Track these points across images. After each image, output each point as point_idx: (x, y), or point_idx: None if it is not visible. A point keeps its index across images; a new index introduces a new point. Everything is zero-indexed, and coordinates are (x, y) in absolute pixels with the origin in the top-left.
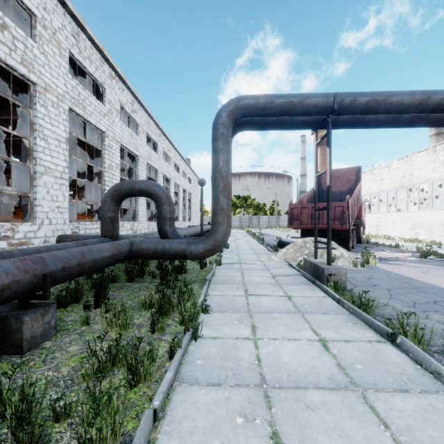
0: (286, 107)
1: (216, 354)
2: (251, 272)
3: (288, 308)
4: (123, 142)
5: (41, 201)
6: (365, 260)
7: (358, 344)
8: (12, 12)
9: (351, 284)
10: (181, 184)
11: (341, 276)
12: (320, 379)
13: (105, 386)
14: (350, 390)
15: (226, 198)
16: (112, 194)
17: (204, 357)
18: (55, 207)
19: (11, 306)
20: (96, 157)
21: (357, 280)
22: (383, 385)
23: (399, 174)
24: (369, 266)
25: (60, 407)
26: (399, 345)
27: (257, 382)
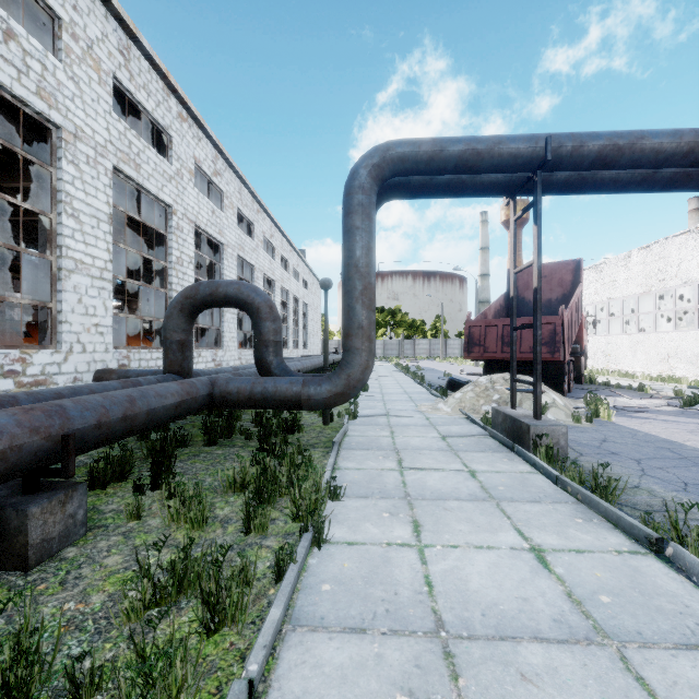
0: (465, 159)
1: (355, 574)
2: (406, 431)
3: (472, 491)
4: (199, 222)
5: (69, 315)
6: (593, 411)
7: (599, 557)
8: (25, 15)
9: (573, 451)
10: (291, 289)
11: (558, 438)
12: (541, 623)
13: (165, 630)
14: (596, 644)
15: (367, 309)
16: (181, 303)
17: (334, 579)
18: (92, 324)
19: (11, 487)
20: (158, 246)
21: (583, 444)
22: (654, 635)
23: (642, 272)
24: (599, 420)
25: (82, 674)
26: (672, 560)
27: (429, 627)
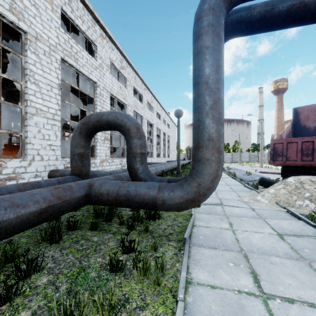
0: None
1: None
2: (242, 223)
3: None
4: (112, 92)
5: (32, 139)
6: None
7: None
8: None
9: None
10: (162, 128)
11: None
12: None
13: None
14: None
15: (216, 122)
16: (79, 128)
17: None
18: (47, 144)
19: None
20: (91, 105)
21: None
22: None
23: None
24: None
25: None
26: None
27: None
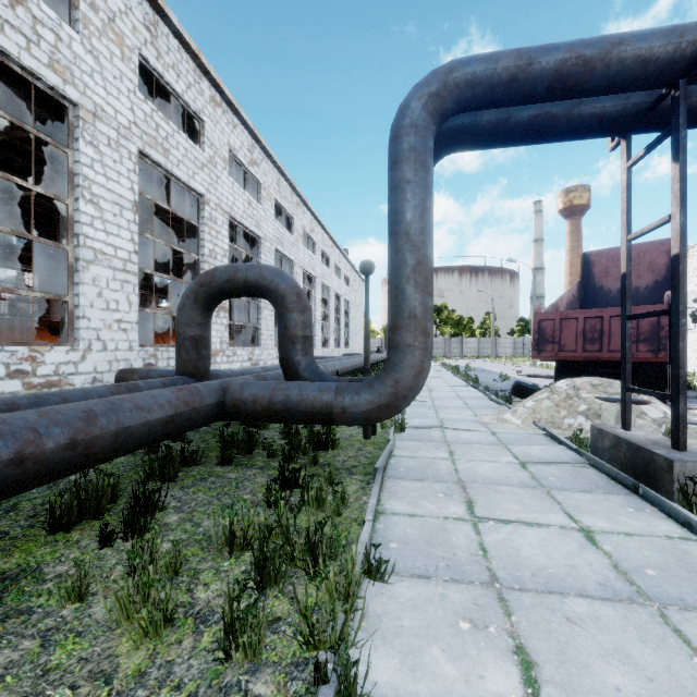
0: (565, 73)
1: None
2: (469, 451)
3: (602, 577)
4: (234, 213)
5: (87, 310)
6: None
7: None
8: (54, 0)
9: None
10: (333, 286)
11: None
12: None
13: None
14: None
15: (421, 292)
16: (194, 292)
17: None
18: (114, 320)
19: None
20: (191, 239)
21: None
22: None
23: None
24: None
25: None
26: None
27: None
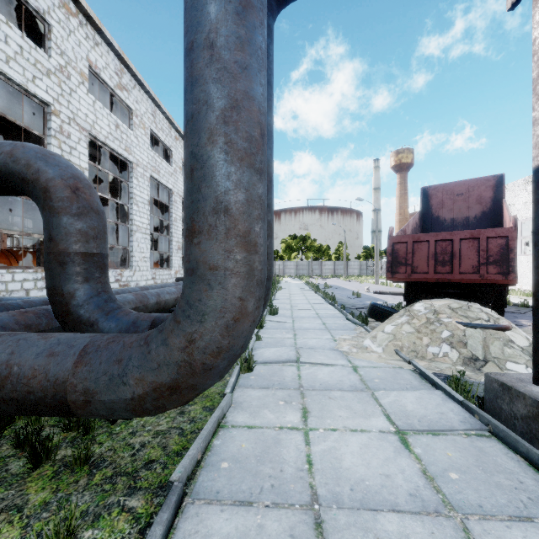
0: None
1: None
2: (329, 408)
3: None
4: (96, 133)
5: None
6: None
7: None
8: None
9: None
10: None
11: None
12: None
13: None
14: None
15: (239, 162)
16: None
17: None
18: None
19: None
20: None
21: None
22: None
23: None
24: None
25: None
26: None
27: None
